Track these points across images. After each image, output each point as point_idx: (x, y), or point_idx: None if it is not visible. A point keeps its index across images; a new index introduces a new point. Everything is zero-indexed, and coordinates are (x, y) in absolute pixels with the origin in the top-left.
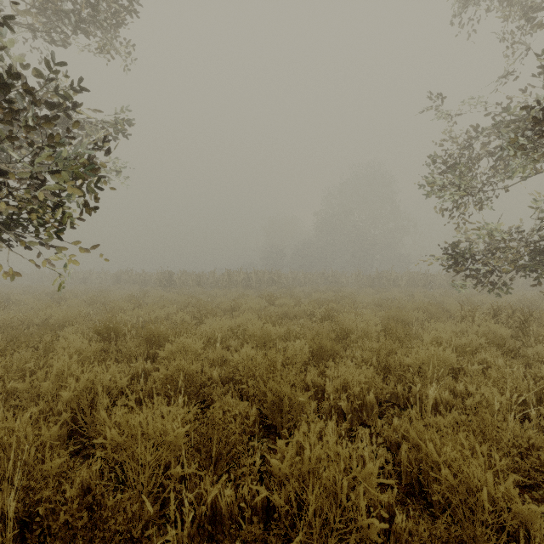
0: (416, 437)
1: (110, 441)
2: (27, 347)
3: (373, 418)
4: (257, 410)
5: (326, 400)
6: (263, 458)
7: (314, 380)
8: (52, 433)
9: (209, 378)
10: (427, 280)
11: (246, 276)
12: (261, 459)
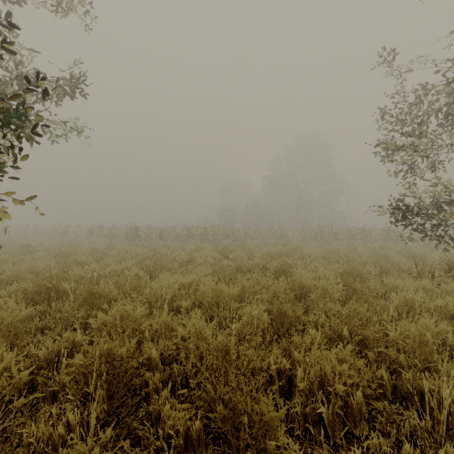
0: None
1: None
2: None
3: (362, 425)
4: (203, 418)
5: (297, 398)
6: None
7: (277, 362)
8: None
9: (148, 357)
10: (364, 234)
11: (203, 231)
12: None
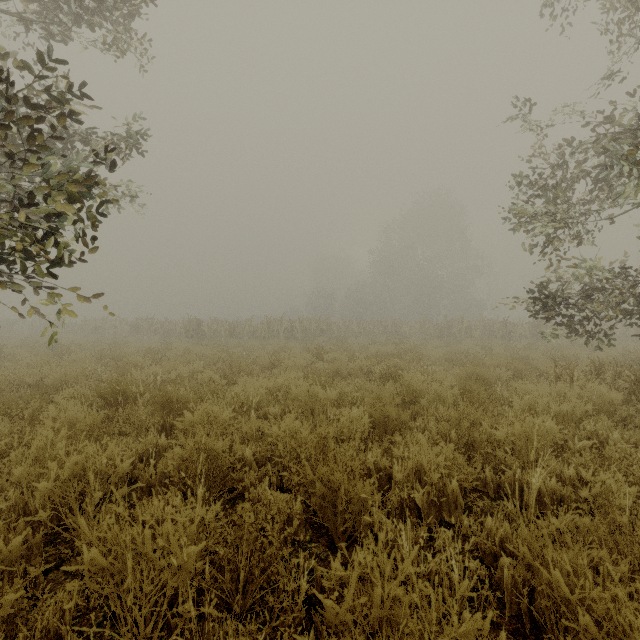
0: (529, 554)
1: (89, 566)
2: (10, 415)
3: (457, 514)
4: (302, 504)
5: (394, 490)
6: (311, 574)
7: (376, 461)
8: (12, 549)
9: (240, 458)
10: (505, 330)
11: (289, 325)
12: (308, 576)
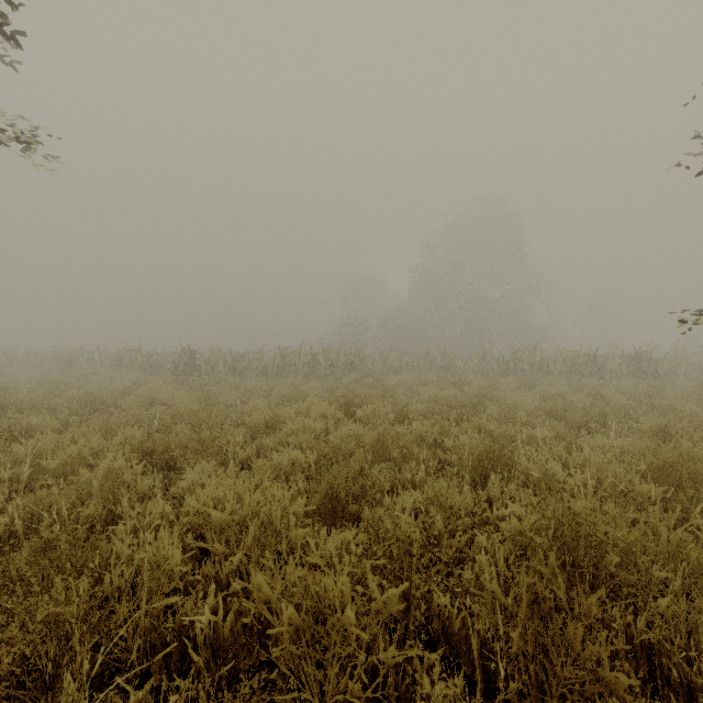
0: None
1: None
2: None
3: None
4: None
5: None
6: None
7: None
8: None
9: None
10: (595, 365)
11: (310, 358)
12: None
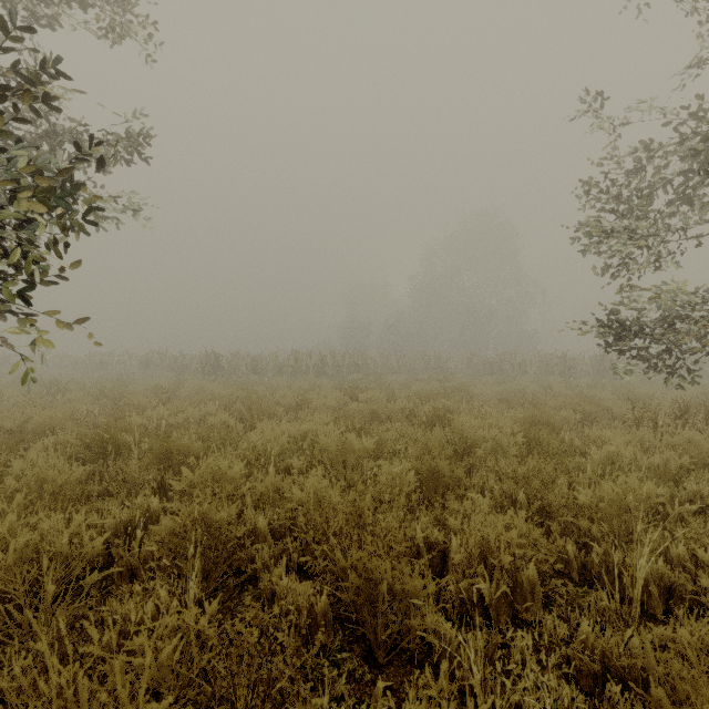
0: (667, 700)
1: None
2: None
3: (534, 608)
4: (330, 596)
5: (451, 575)
6: (341, 705)
7: (426, 533)
8: None
9: (252, 528)
10: (565, 366)
11: (319, 360)
12: (337, 707)
